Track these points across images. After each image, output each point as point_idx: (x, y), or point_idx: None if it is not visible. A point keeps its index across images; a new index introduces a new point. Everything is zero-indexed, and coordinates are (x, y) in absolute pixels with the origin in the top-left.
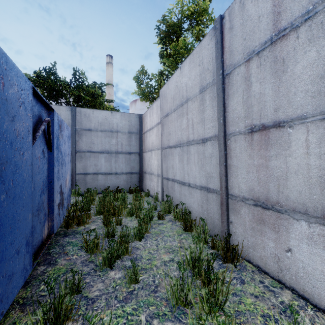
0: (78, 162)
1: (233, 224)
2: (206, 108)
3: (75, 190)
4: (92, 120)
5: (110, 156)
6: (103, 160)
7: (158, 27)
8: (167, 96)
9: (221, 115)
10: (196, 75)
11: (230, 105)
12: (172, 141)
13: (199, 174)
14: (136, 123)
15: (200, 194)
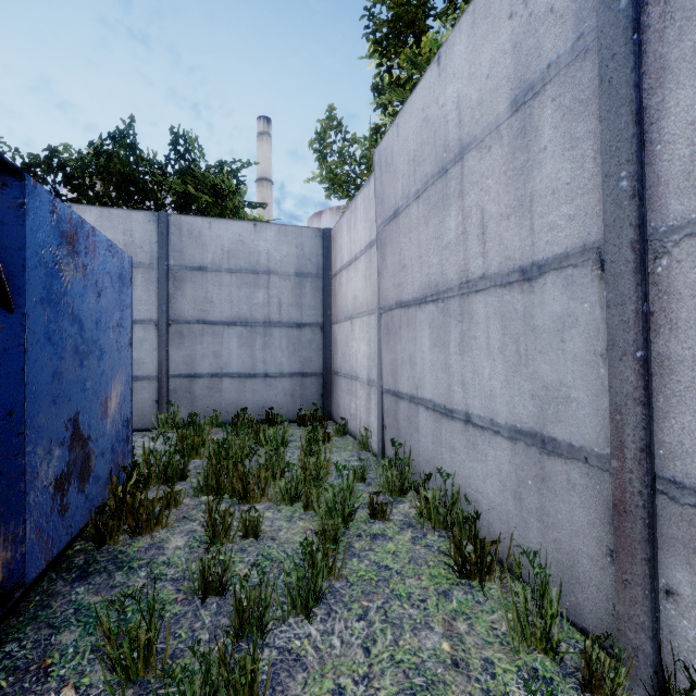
0: (174, 347)
1: (682, 605)
2: (543, 155)
3: (166, 416)
4: (207, 244)
5: (253, 333)
6: (235, 343)
7: (370, 13)
8: (395, 161)
9: (622, 158)
10: (497, 55)
11: (677, 106)
12: (410, 288)
13: (509, 387)
14: (315, 250)
15: (512, 456)
